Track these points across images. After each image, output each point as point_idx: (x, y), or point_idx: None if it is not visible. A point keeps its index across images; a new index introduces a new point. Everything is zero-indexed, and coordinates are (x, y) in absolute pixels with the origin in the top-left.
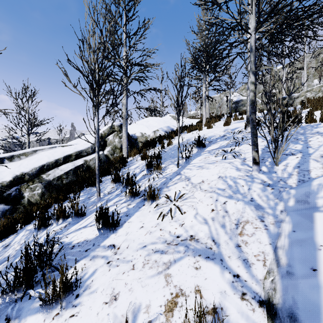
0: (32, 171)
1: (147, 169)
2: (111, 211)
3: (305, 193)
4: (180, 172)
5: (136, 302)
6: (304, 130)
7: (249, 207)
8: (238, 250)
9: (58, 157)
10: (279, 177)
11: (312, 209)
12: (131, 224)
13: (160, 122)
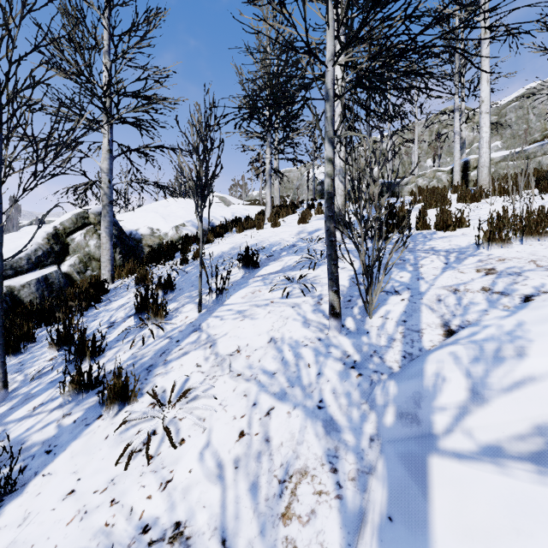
0: None
1: (136, 314)
2: (15, 436)
3: (413, 395)
4: (200, 325)
5: None
6: (413, 243)
7: (314, 425)
8: None
9: None
10: (372, 346)
11: (425, 442)
12: (47, 484)
13: (191, 210)
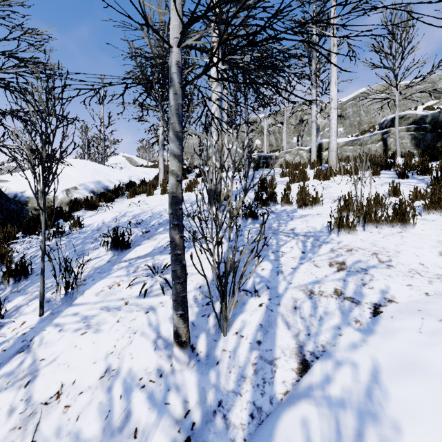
0: None
1: None
2: None
3: None
4: (32, 341)
5: None
6: (278, 222)
7: None
8: None
9: None
10: (219, 392)
11: None
12: None
13: (86, 173)
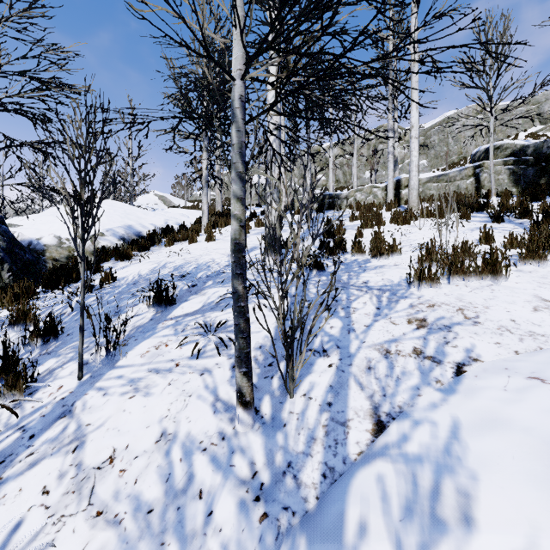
0: None
1: None
2: None
3: None
4: (73, 405)
5: None
6: (348, 274)
7: None
8: None
9: None
10: (288, 453)
11: None
12: None
13: (114, 215)
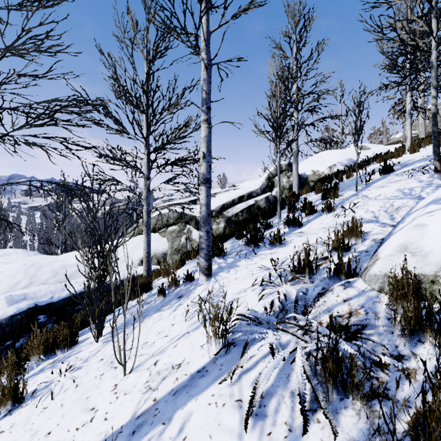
0: (217, 209)
1: (322, 197)
2: None
3: None
4: (357, 194)
5: (321, 239)
6: None
7: (413, 200)
8: (390, 216)
9: (234, 198)
10: None
11: None
12: (312, 224)
13: (338, 156)
